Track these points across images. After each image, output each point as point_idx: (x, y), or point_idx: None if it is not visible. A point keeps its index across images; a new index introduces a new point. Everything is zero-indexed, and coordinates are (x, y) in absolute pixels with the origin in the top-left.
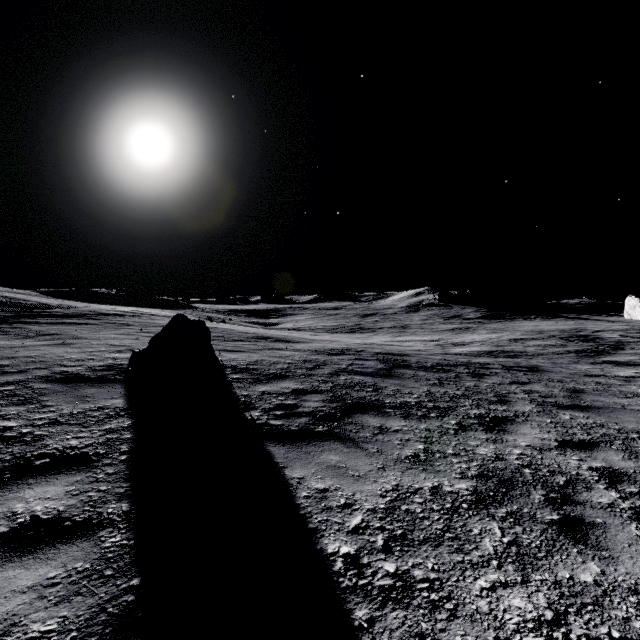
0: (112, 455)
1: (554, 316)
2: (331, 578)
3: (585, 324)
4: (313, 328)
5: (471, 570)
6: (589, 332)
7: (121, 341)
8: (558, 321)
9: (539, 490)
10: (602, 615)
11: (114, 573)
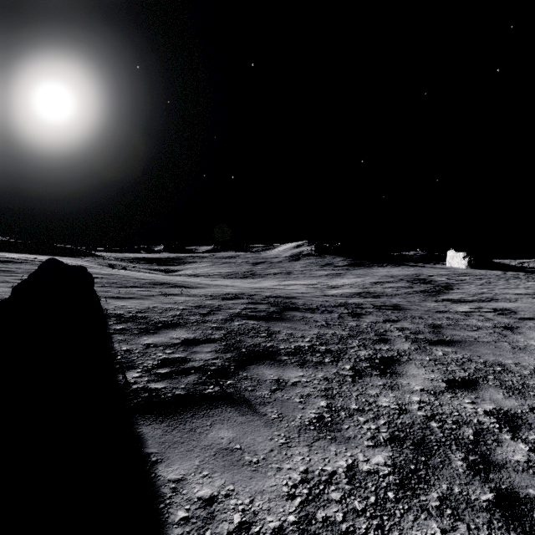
0: None
1: (400, 264)
2: None
3: (422, 270)
4: (210, 274)
5: None
6: (425, 276)
7: None
8: (403, 268)
9: (456, 452)
10: None
11: None
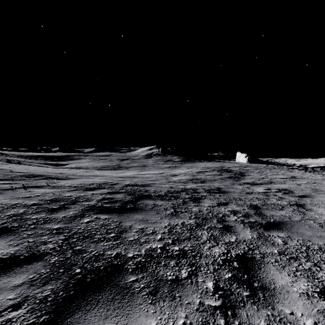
0: None
1: (211, 160)
2: None
3: (224, 164)
4: (89, 167)
5: None
6: (227, 167)
7: None
8: (213, 163)
9: None
10: None
11: None
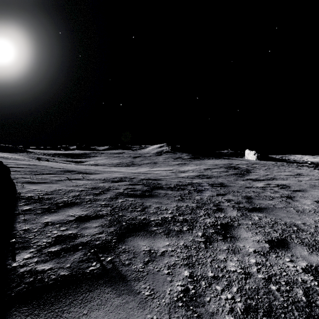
0: None
1: (219, 158)
2: None
3: (232, 161)
4: (106, 164)
5: None
6: (234, 165)
7: None
8: (221, 160)
9: None
10: None
11: None
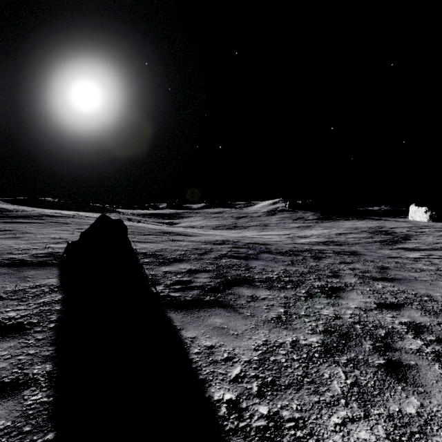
0: (43, 324)
1: (364, 218)
2: (217, 422)
3: (384, 223)
4: (203, 226)
5: (326, 409)
6: (387, 228)
7: (60, 235)
8: (367, 221)
9: (368, 341)
10: (427, 441)
11: (32, 429)
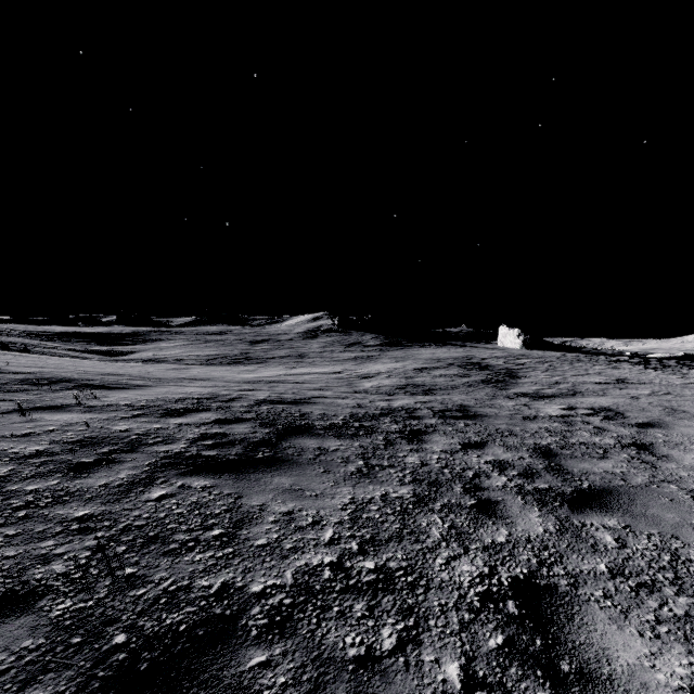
0: None
1: (445, 343)
2: None
3: (472, 351)
4: (181, 358)
5: None
6: (479, 359)
7: None
8: (450, 348)
9: None
10: None
11: None
